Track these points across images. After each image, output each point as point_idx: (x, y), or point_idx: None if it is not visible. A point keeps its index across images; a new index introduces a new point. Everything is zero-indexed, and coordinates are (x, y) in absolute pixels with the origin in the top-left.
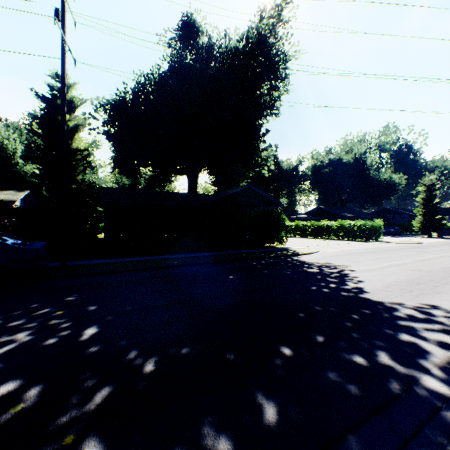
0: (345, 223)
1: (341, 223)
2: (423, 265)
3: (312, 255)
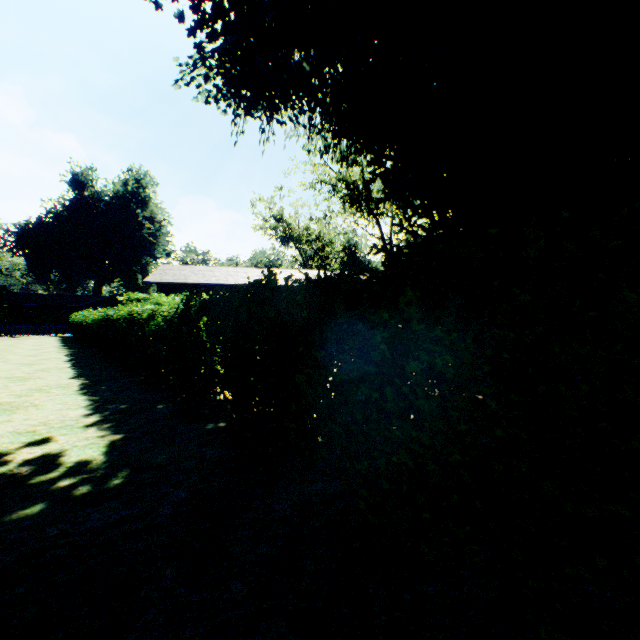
0: None
1: None
2: None
3: None
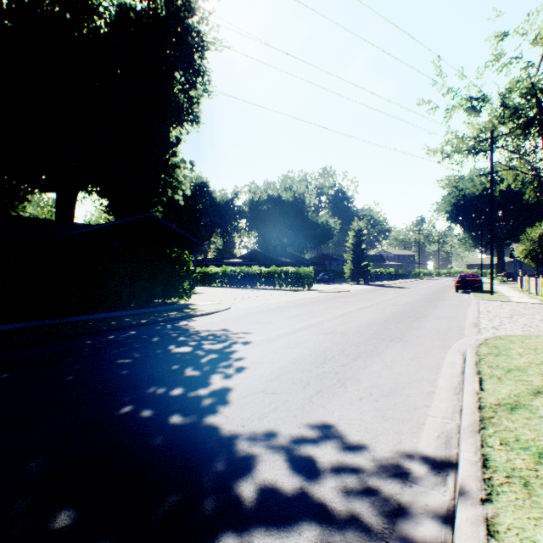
0: (278, 269)
1: (273, 269)
2: (341, 323)
3: (215, 315)
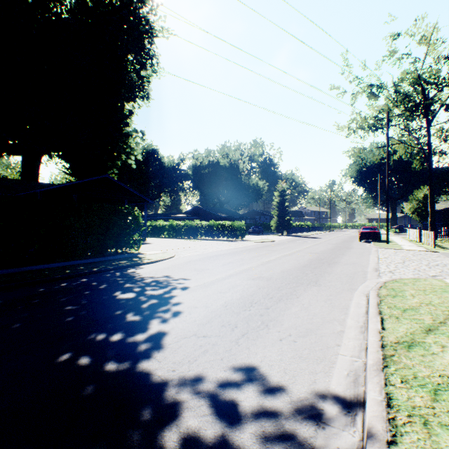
0: (216, 223)
1: (212, 223)
2: (267, 269)
3: (160, 263)
